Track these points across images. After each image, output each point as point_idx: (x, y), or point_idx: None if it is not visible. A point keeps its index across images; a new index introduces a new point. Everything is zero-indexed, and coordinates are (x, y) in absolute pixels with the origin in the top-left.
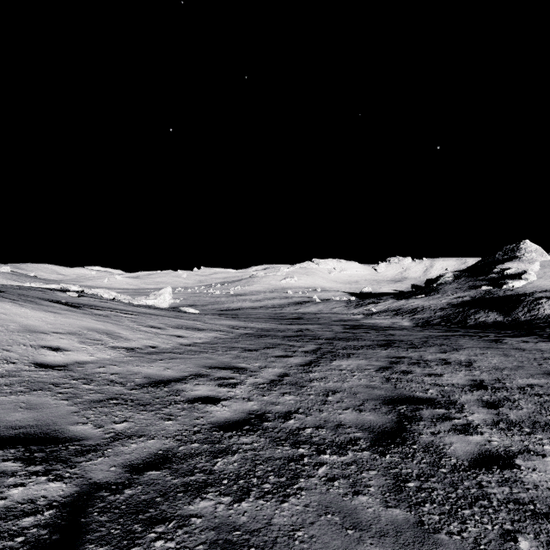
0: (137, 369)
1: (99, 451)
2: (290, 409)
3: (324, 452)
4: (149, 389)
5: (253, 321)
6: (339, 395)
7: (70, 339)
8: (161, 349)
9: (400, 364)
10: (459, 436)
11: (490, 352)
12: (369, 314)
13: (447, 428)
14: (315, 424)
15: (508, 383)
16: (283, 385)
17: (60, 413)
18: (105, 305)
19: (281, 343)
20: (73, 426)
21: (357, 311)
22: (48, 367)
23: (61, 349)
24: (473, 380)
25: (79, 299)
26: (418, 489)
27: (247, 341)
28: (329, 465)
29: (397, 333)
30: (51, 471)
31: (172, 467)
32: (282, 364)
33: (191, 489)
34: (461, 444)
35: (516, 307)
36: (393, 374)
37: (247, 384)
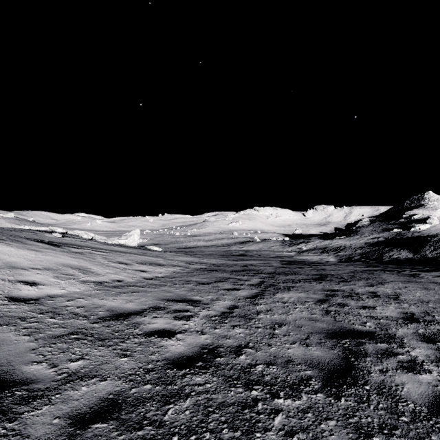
0: (102, 302)
1: (46, 397)
2: (241, 343)
3: (277, 395)
4: (110, 322)
5: (206, 258)
6: (284, 328)
7: (45, 274)
8: (126, 282)
9: (335, 297)
10: (408, 375)
11: (411, 286)
12: (300, 252)
13: (394, 365)
14: (266, 360)
15: (437, 316)
16: (233, 317)
17: (18, 351)
18: (83, 244)
19: (230, 277)
20: (27, 366)
21: (291, 249)
22: (21, 301)
23: (36, 283)
24: (404, 312)
25: (63, 239)
26: None
27: (201, 275)
28: (285, 412)
29: (327, 268)
30: None
31: (120, 417)
32: (231, 297)
33: None
34: (413, 385)
35: (424, 246)
36: (330, 306)
37: (201, 317)
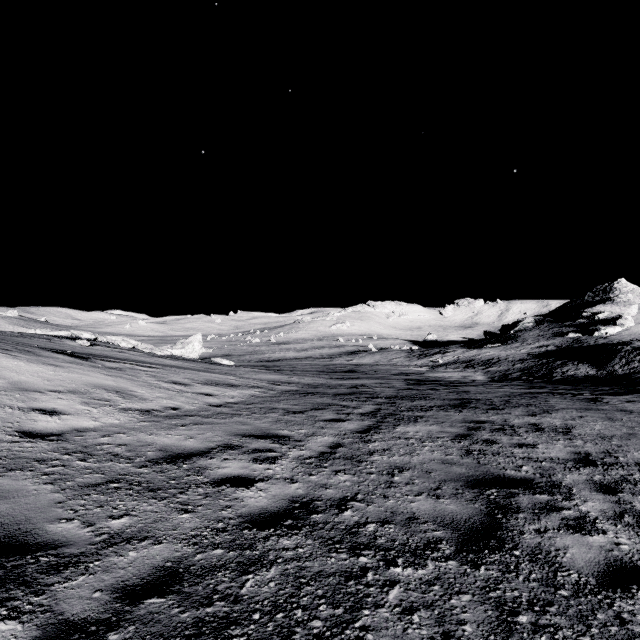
0: (151, 438)
1: (81, 565)
2: (346, 494)
3: (394, 562)
4: (164, 467)
5: (298, 375)
6: (407, 474)
7: (70, 399)
8: (184, 411)
9: (480, 431)
10: (574, 537)
11: (590, 415)
12: (434, 367)
13: (555, 523)
14: (380, 516)
15: (621, 457)
16: (335, 459)
17: (39, 505)
18: (121, 356)
19: (332, 403)
20: (52, 525)
21: (421, 362)
22: (37, 436)
23: (57, 412)
24: (576, 452)
25: (91, 348)
26: (535, 627)
27: (291, 400)
28: (403, 585)
29: (472, 389)
30: (6, 601)
31: (182, 590)
32: (333, 431)
33: (206, 631)
34: (579, 549)
35: (612, 358)
36: (473, 444)
37: (290, 458)
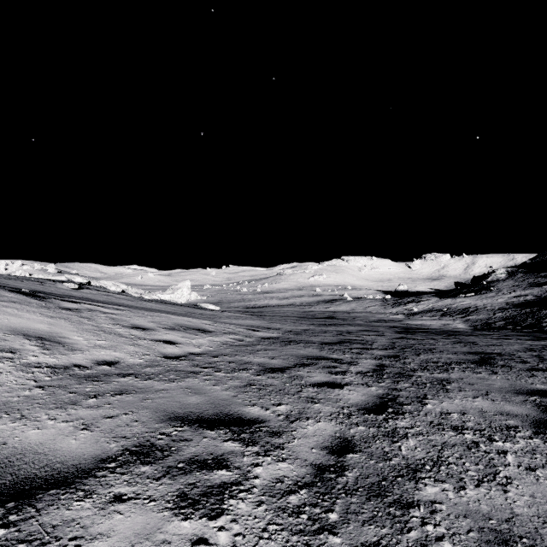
0: (10, 429)
1: None
2: None
3: None
4: None
5: (280, 320)
6: None
7: None
8: (122, 366)
9: None
10: None
11: None
12: (410, 314)
13: None
14: None
15: None
16: (349, 496)
17: None
18: (103, 298)
19: (320, 355)
20: None
21: (396, 310)
22: None
23: None
24: None
25: (78, 291)
26: None
27: (269, 351)
28: None
29: (476, 340)
30: None
31: None
32: (331, 408)
33: None
34: None
35: None
36: None
37: (257, 492)
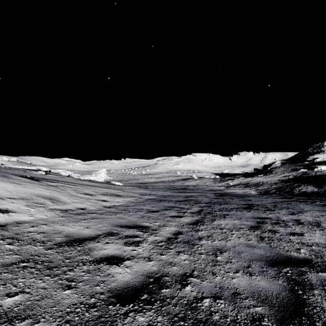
0: (62, 228)
1: None
2: (186, 271)
3: None
4: (64, 248)
5: (156, 190)
6: (226, 255)
7: (19, 203)
8: (88, 210)
9: (265, 224)
10: None
11: None
12: (228, 186)
13: None
14: (212, 292)
15: None
16: (177, 243)
17: None
18: (61, 179)
19: (174, 206)
20: None
21: (221, 184)
22: None
23: (8, 211)
24: None
25: (46, 175)
26: None
27: (151, 204)
28: None
29: (252, 199)
30: None
31: None
32: (176, 223)
33: None
34: None
35: None
36: (263, 233)
37: (149, 242)
